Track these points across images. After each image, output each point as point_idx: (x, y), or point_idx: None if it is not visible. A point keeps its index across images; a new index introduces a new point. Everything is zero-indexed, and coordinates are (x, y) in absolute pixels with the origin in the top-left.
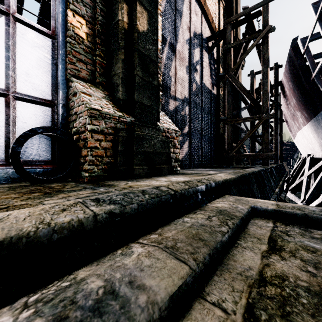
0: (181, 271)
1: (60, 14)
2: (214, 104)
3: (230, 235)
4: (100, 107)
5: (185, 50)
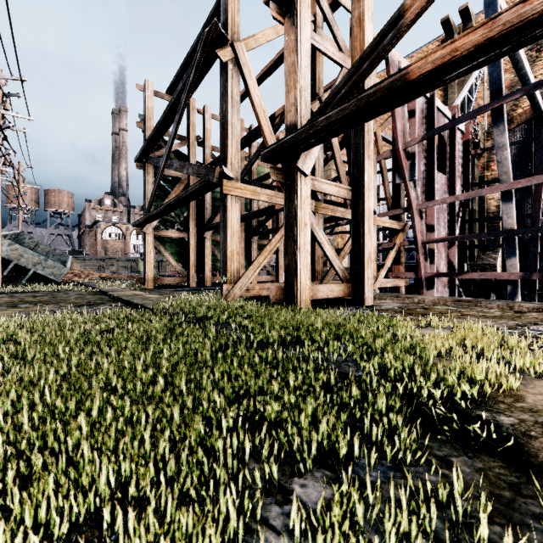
0: None
1: None
2: None
3: None
4: None
5: None
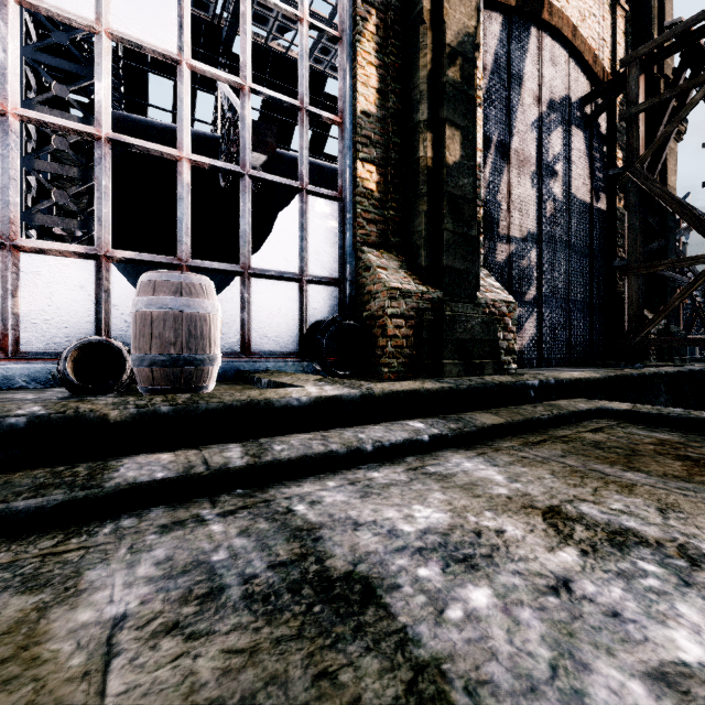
0: (501, 420)
1: (347, 169)
2: (599, 233)
3: (550, 417)
4: (400, 284)
5: (530, 144)
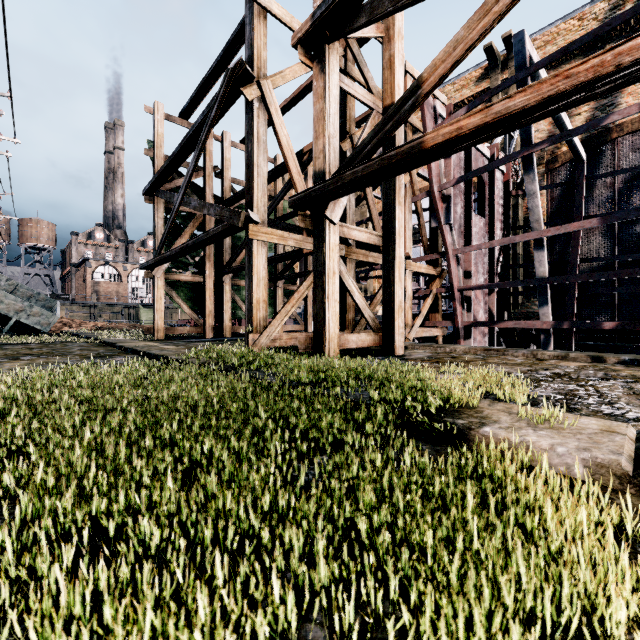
0: None
1: None
2: None
3: None
4: None
5: None
